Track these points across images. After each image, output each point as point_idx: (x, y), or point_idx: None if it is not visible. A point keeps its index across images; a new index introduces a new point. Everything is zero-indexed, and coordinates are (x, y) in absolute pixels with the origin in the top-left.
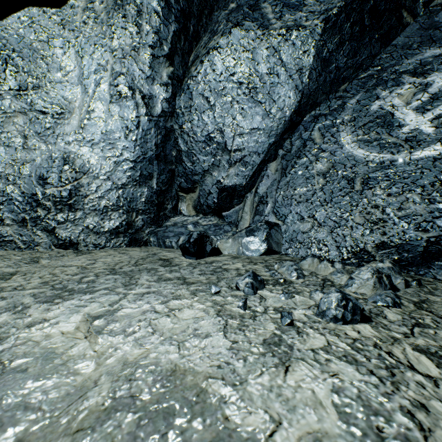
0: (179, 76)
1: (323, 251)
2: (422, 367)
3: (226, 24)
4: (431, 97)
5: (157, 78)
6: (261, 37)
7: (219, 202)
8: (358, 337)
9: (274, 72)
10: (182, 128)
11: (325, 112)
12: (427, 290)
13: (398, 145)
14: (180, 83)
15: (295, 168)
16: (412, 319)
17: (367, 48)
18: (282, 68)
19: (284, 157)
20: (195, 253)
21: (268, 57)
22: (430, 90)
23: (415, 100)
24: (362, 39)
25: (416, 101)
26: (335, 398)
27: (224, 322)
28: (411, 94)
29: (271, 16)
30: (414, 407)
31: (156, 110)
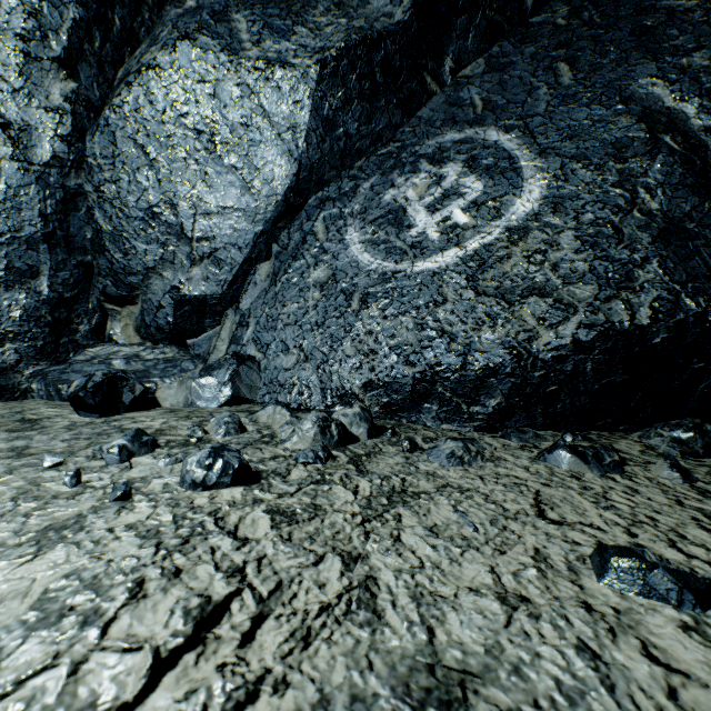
0: (91, 100)
1: (306, 396)
2: (250, 529)
3: (172, 31)
4: (444, 194)
5: (38, 96)
6: (228, 66)
7: (179, 323)
8: (204, 504)
9: (253, 125)
10: (101, 192)
11: (335, 196)
12: (396, 440)
13: (404, 252)
14: (95, 113)
15: (288, 273)
16: (319, 476)
17: (385, 115)
18: (266, 119)
19: (278, 256)
20: (97, 406)
21: (242, 99)
22: (444, 184)
23: (429, 195)
24: (376, 100)
25: (429, 197)
26: (58, 583)
27: (12, 508)
28: (426, 187)
29: (245, 37)
30: (159, 575)
31: (39, 154)
